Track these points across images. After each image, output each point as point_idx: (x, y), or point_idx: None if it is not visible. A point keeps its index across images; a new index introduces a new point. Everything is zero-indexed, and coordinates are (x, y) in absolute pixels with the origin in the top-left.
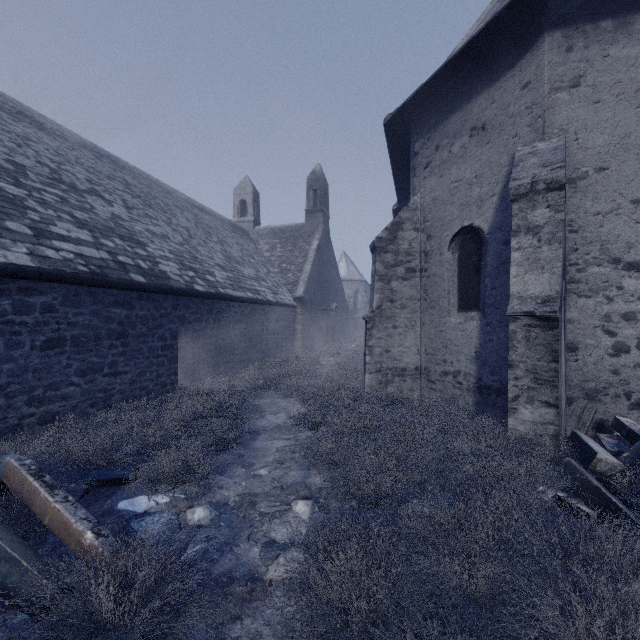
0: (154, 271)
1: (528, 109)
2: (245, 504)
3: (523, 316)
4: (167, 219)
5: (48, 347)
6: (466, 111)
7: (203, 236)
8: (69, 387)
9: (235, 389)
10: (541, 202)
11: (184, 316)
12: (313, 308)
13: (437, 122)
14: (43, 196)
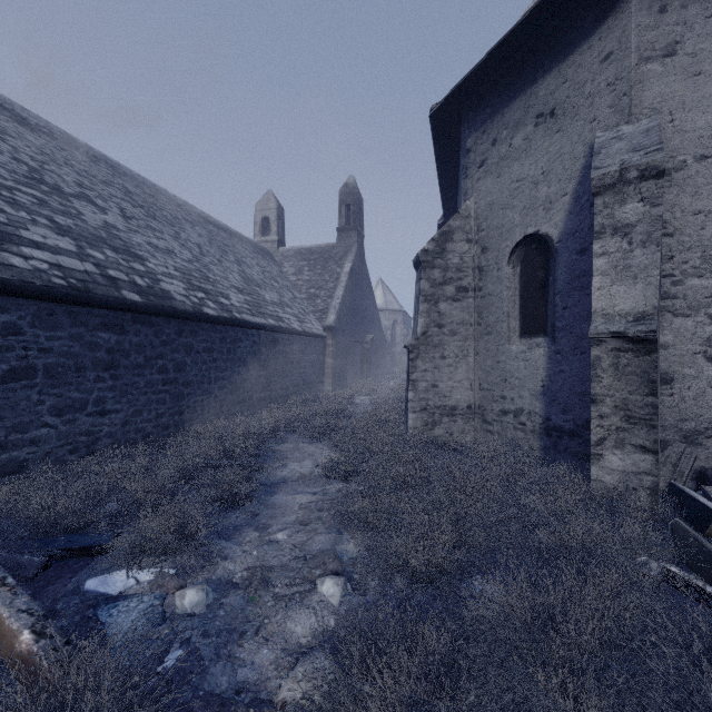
0: (154, 289)
1: (610, 86)
2: (255, 582)
3: (610, 338)
4: (174, 233)
5: (12, 378)
6: (530, 95)
7: (217, 254)
8: (41, 429)
9: (252, 432)
10: (632, 194)
11: (191, 344)
12: (346, 339)
13: (494, 111)
14: (15, 196)
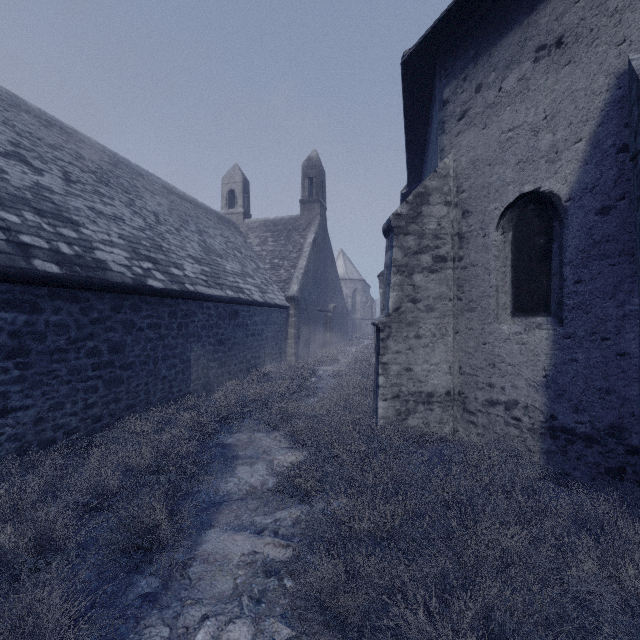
0: (83, 259)
1: None
2: None
3: None
4: (128, 200)
5: None
6: (528, 25)
7: (176, 223)
8: None
9: (200, 421)
10: None
11: (132, 321)
12: (308, 309)
13: (478, 52)
14: None
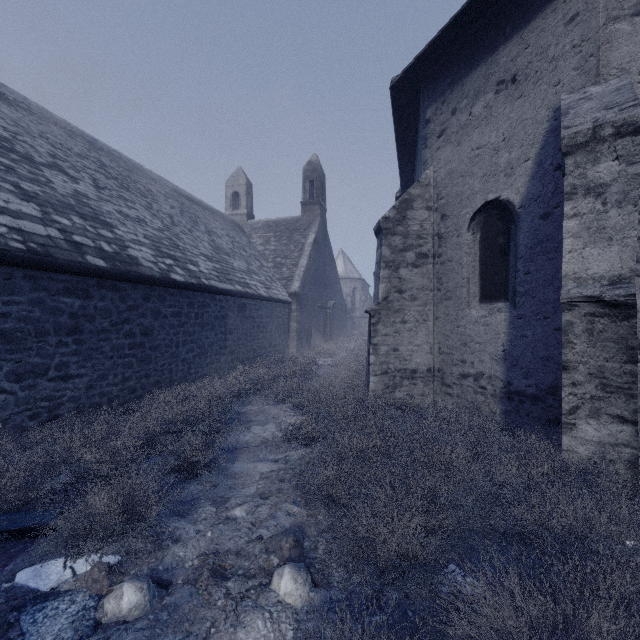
0: (120, 255)
1: (575, 48)
2: (206, 573)
3: (584, 302)
4: (146, 204)
5: None
6: (491, 63)
7: (188, 224)
8: None
9: (217, 394)
10: (606, 153)
11: (158, 309)
12: (309, 305)
13: (454, 81)
14: None
